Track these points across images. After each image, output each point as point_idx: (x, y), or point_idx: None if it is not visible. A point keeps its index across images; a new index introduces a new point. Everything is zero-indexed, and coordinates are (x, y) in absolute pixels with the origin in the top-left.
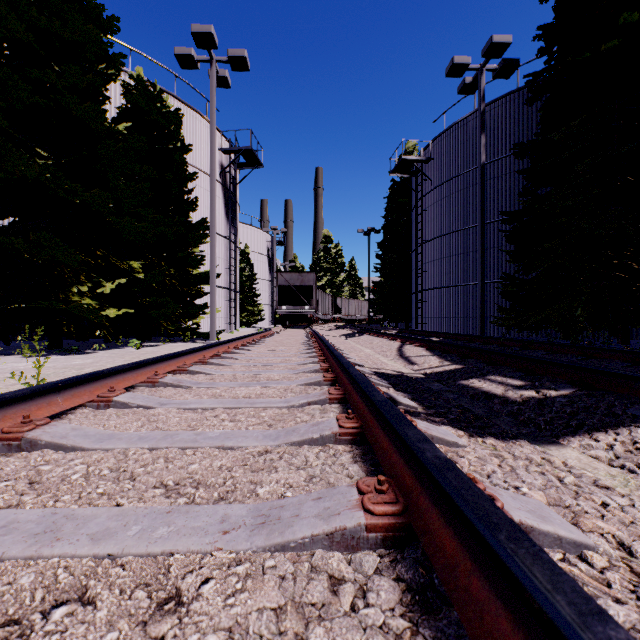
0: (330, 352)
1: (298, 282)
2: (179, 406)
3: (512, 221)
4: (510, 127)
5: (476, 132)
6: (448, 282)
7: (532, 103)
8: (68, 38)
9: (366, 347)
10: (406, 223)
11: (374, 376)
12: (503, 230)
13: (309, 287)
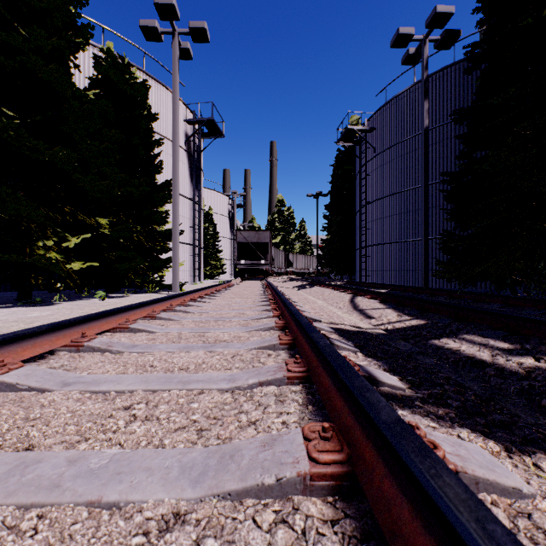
0: (285, 306)
1: (255, 239)
2: (86, 388)
3: (452, 182)
4: (447, 98)
5: (415, 103)
6: (390, 239)
7: (471, 72)
8: (35, 5)
9: (318, 298)
10: (350, 188)
11: (335, 335)
12: (443, 190)
13: (265, 244)
